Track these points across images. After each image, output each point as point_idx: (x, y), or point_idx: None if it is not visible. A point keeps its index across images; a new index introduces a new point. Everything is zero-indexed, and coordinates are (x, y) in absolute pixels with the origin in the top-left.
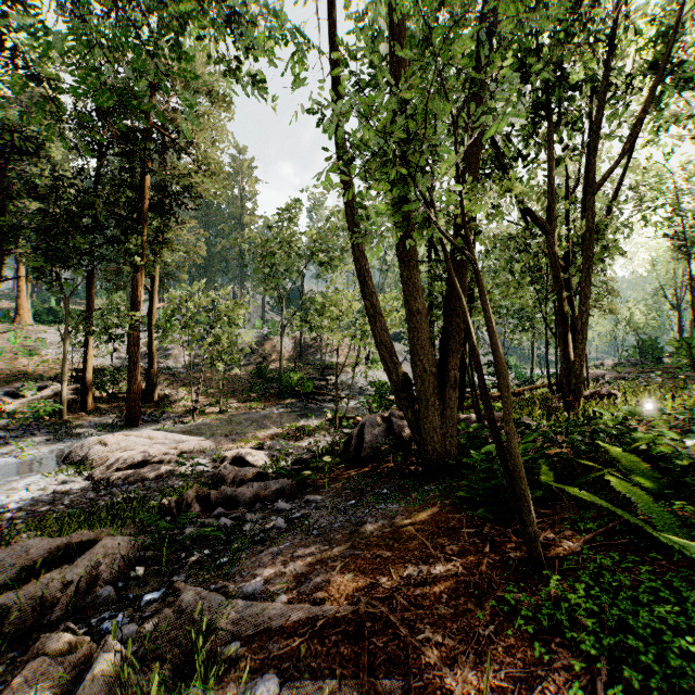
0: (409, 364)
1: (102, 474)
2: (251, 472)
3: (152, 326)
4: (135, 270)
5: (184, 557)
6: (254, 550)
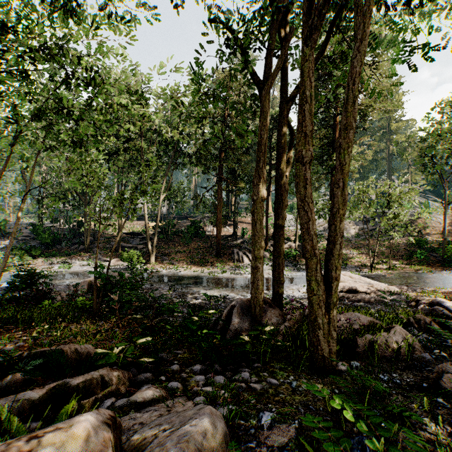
0: None
1: None
2: None
3: None
4: (332, 176)
5: None
6: None
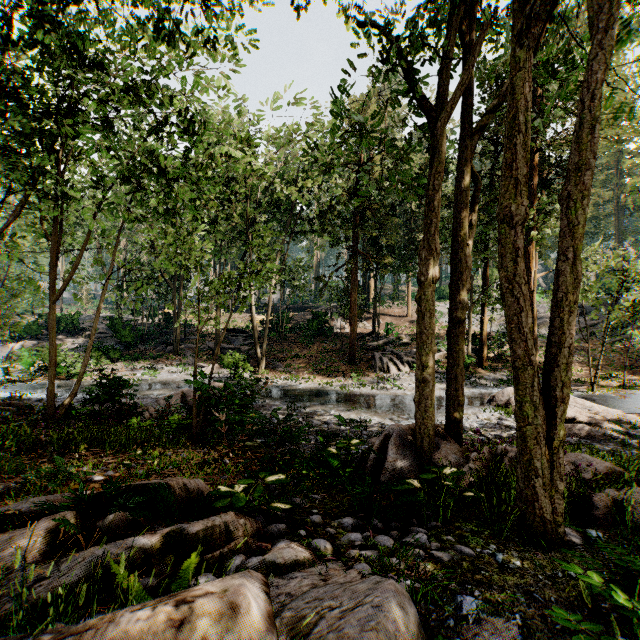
0: None
1: None
2: None
3: (533, 295)
4: (526, 245)
5: None
6: None
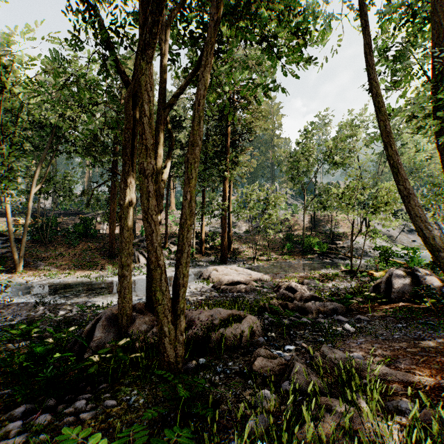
0: (406, 234)
1: (219, 285)
2: (311, 295)
3: (230, 209)
4: (224, 180)
5: (292, 333)
6: (337, 338)
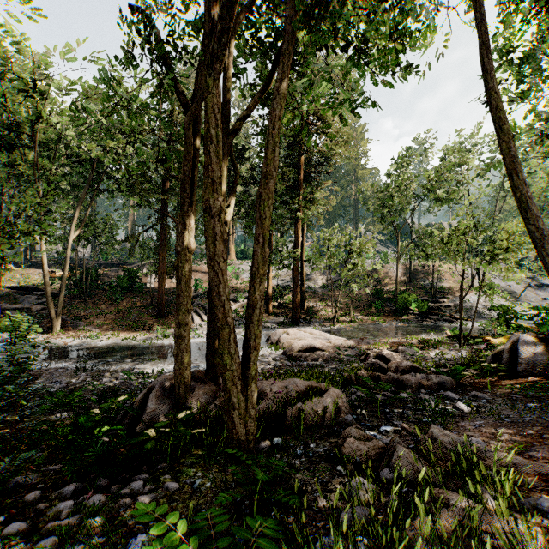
0: (534, 290)
1: (291, 352)
2: (410, 366)
3: (303, 258)
4: (296, 221)
5: (388, 411)
6: (448, 419)
